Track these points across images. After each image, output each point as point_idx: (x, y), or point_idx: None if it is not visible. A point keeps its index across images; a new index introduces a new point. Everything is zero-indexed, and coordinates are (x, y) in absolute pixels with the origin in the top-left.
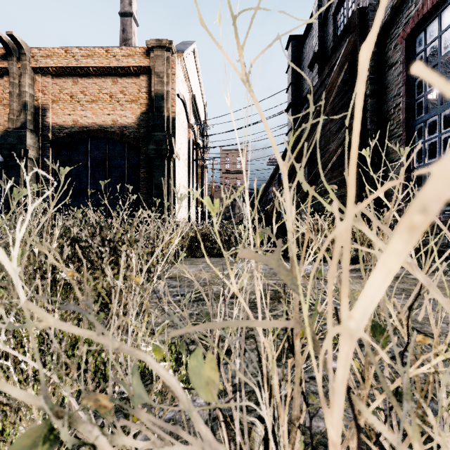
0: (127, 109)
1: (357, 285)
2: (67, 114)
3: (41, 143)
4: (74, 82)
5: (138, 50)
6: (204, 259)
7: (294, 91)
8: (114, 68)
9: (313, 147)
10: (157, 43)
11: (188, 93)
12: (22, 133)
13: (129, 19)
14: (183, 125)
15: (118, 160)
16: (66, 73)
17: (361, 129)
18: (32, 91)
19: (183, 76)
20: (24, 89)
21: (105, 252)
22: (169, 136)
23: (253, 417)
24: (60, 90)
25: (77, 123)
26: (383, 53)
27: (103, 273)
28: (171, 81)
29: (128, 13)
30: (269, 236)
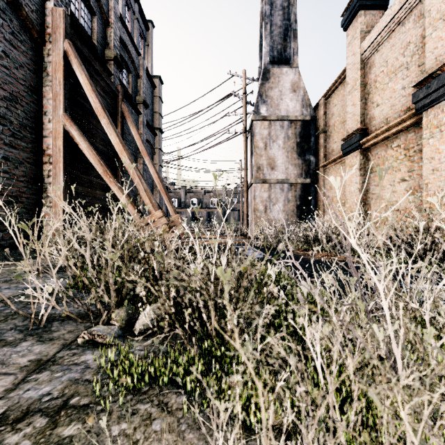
0: None
1: None
2: None
3: None
4: None
5: None
6: None
7: None
8: None
9: None
10: None
11: None
12: None
13: None
14: None
15: None
16: None
17: None
18: None
19: None
20: None
21: None
22: None
23: (75, 350)
24: None
25: None
26: None
27: None
28: None
29: None
30: None
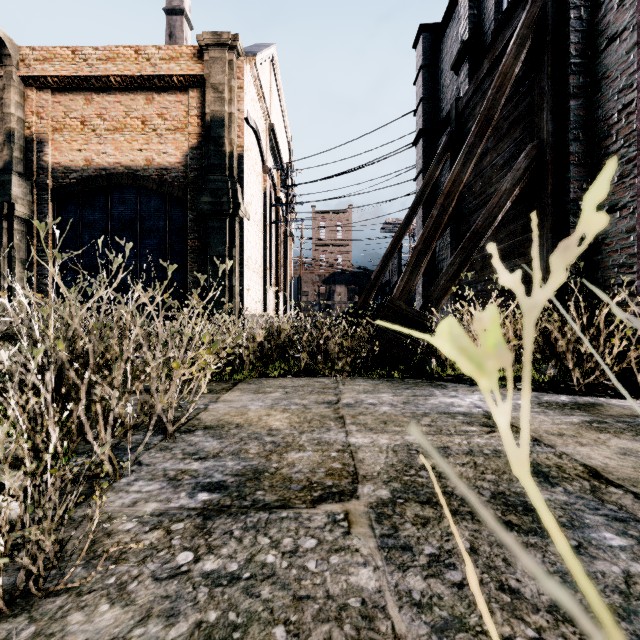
0: (169, 141)
1: (602, 449)
2: (76, 150)
3: (35, 194)
4: (86, 100)
5: (184, 50)
6: (282, 380)
7: (426, 112)
8: (148, 78)
9: (461, 194)
10: (215, 38)
11: (264, 120)
12: (5, 178)
13: (179, 18)
14: (256, 168)
15: (155, 220)
16: (74, 86)
17: (555, 154)
18: (22, 114)
19: (255, 93)
20: (8, 110)
21: (51, 381)
22: (233, 183)
23: None
24: (65, 112)
25: (92, 163)
26: (595, 18)
27: (42, 430)
28: (236, 99)
29: (177, 10)
30: (395, 340)
